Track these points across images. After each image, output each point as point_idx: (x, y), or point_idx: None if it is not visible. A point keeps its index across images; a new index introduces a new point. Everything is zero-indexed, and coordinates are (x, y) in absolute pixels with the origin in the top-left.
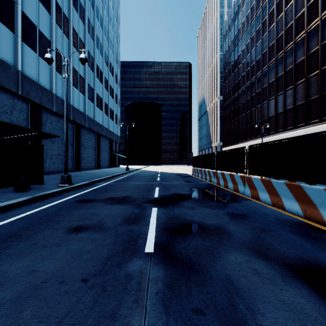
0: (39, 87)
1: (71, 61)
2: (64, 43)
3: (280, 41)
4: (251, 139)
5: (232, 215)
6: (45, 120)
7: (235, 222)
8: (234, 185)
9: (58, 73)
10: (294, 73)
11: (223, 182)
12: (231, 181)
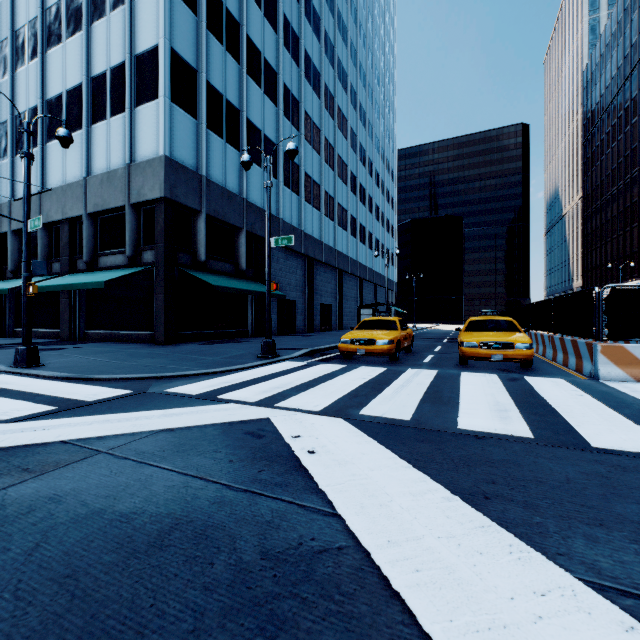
0: (343, 255)
1: (358, 218)
2: (354, 203)
3: None
4: (625, 279)
5: None
6: (344, 282)
7: None
8: None
9: (351, 235)
10: None
11: None
12: None
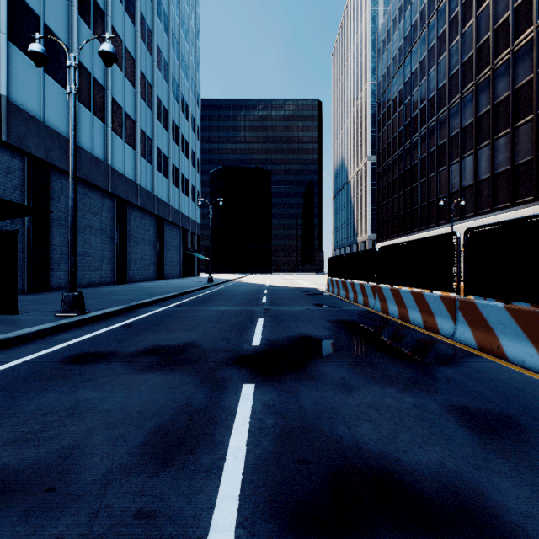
0: (45, 129)
1: (108, 88)
2: (95, 54)
3: (484, 50)
4: (429, 227)
5: (470, 420)
6: (58, 192)
7: (501, 457)
8: (425, 315)
9: (84, 106)
10: (512, 105)
11: (397, 309)
12: (417, 306)
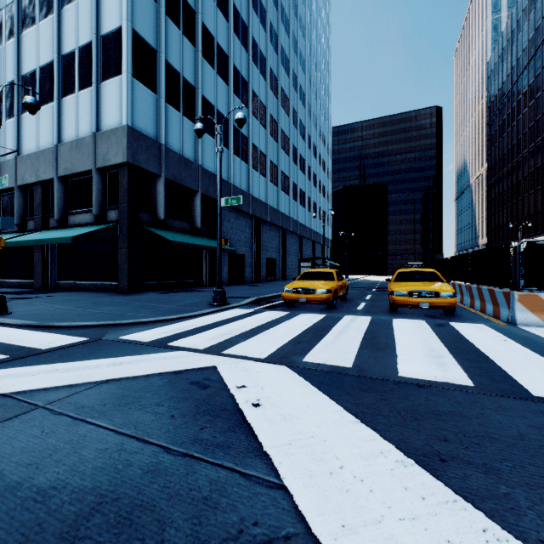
0: (285, 216)
1: (298, 184)
2: (295, 172)
3: None
4: (523, 237)
5: None
6: (286, 239)
7: None
8: None
9: (292, 199)
10: None
11: None
12: None
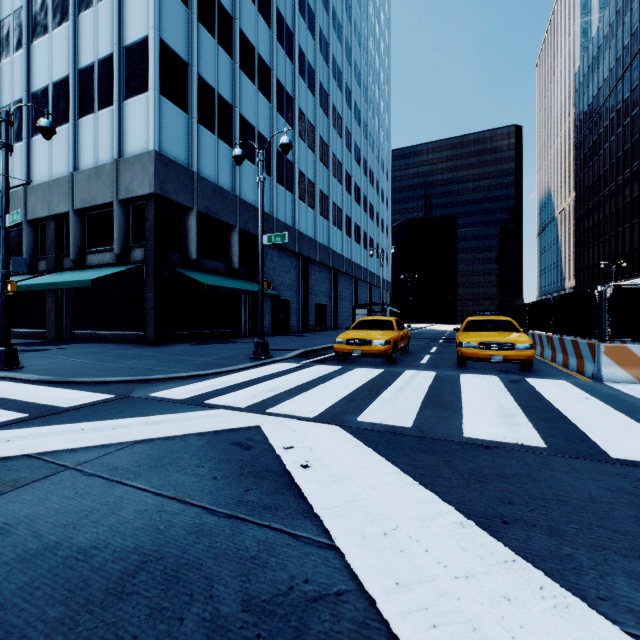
0: (337, 255)
1: (352, 217)
2: (348, 203)
3: None
4: (617, 279)
5: None
6: (338, 282)
7: None
8: None
9: (345, 234)
10: None
11: None
12: None
